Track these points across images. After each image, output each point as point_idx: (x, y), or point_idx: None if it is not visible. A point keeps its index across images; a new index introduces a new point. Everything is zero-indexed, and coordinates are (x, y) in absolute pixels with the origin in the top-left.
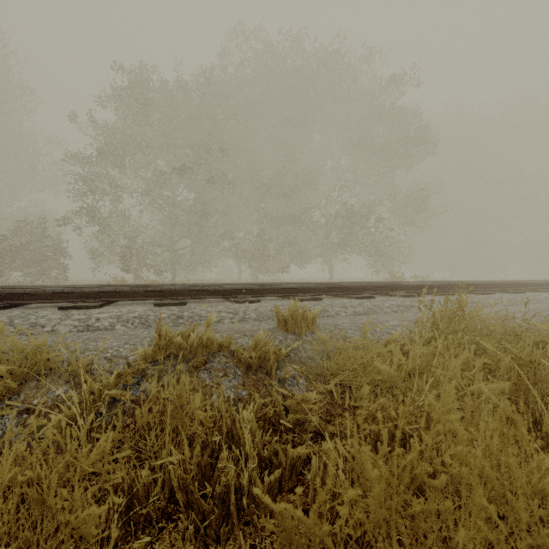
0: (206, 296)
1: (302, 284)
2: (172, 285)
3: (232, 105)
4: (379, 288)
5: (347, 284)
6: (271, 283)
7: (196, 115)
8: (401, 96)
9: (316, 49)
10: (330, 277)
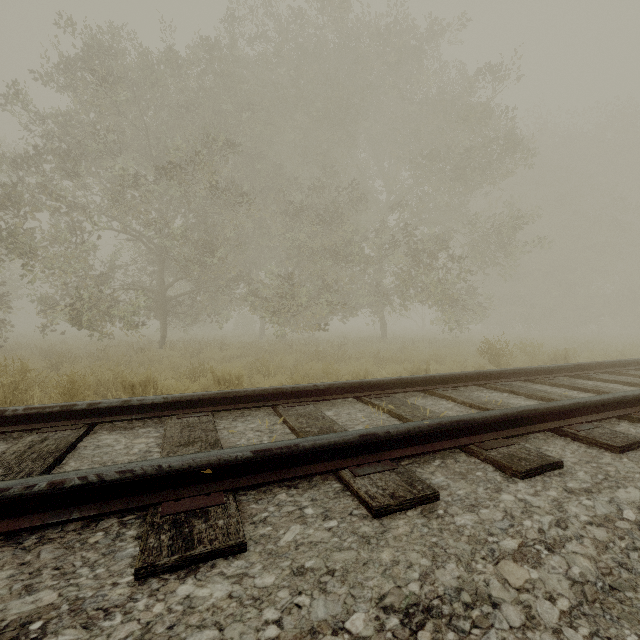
0: (72, 507)
1: (358, 384)
2: (65, 407)
3: (247, 94)
4: (540, 416)
5: (476, 414)
6: (296, 387)
7: (192, 103)
8: (483, 86)
9: (365, 23)
10: (383, 334)
